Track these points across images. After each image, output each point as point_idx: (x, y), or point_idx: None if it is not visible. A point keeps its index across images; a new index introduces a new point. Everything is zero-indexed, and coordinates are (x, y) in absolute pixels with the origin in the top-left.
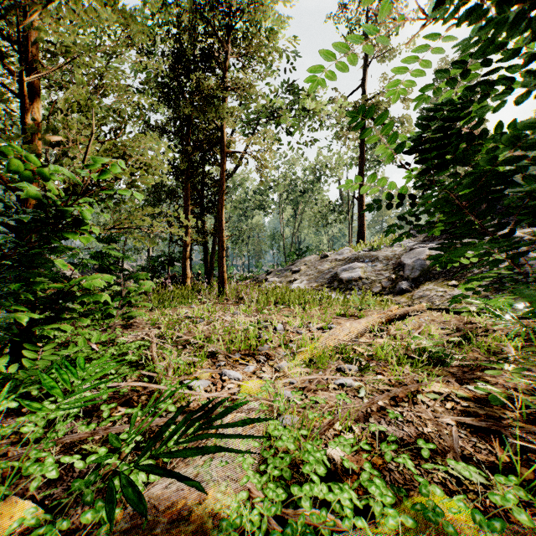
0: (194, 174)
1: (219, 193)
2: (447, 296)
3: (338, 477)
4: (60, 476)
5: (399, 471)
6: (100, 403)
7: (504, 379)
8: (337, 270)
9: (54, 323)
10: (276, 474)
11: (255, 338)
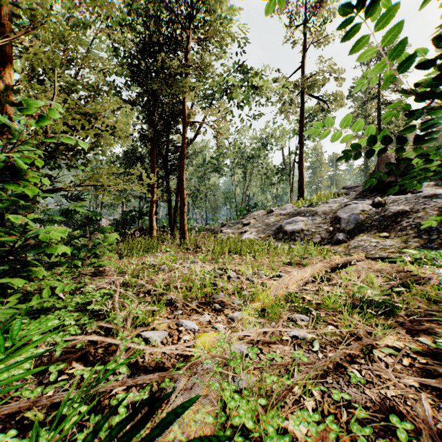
0: (159, 141)
1: (181, 157)
2: (380, 246)
3: None
4: None
5: None
6: (55, 357)
7: None
8: (281, 223)
9: (9, 278)
10: None
11: (211, 287)
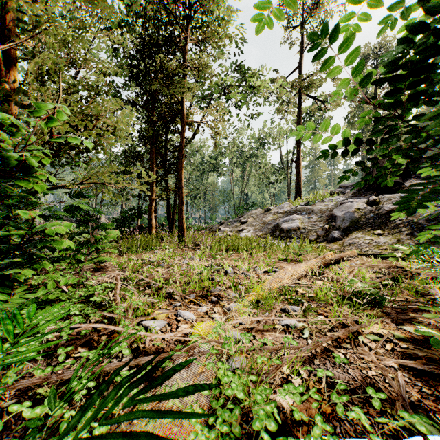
0: (158, 141)
1: (179, 156)
2: (374, 243)
3: (288, 428)
4: (9, 424)
5: (349, 420)
6: (62, 343)
7: (435, 320)
8: (278, 222)
9: (19, 269)
10: (225, 430)
11: (208, 281)
